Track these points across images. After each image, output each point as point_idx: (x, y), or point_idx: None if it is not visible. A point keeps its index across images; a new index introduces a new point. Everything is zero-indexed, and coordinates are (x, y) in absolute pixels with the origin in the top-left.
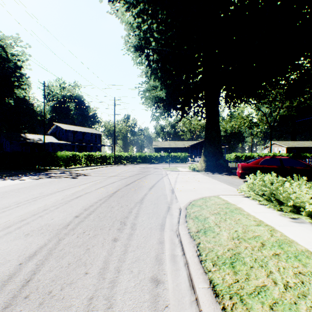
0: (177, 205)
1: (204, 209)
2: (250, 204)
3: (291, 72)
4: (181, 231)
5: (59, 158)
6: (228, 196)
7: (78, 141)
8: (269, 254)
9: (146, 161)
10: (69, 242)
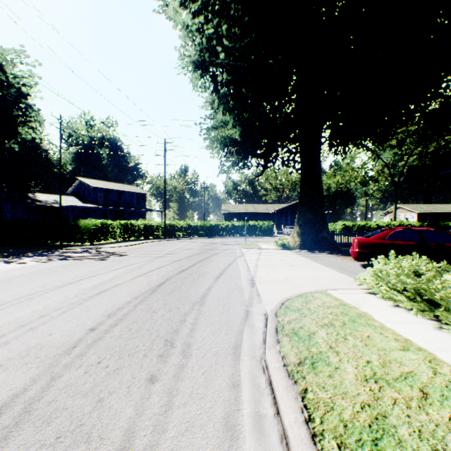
0: (261, 308)
1: (305, 316)
2: (382, 307)
3: (432, 98)
4: (270, 362)
5: (82, 229)
6: (343, 292)
7: (112, 203)
8: (444, 419)
9: (211, 233)
10: (68, 384)
